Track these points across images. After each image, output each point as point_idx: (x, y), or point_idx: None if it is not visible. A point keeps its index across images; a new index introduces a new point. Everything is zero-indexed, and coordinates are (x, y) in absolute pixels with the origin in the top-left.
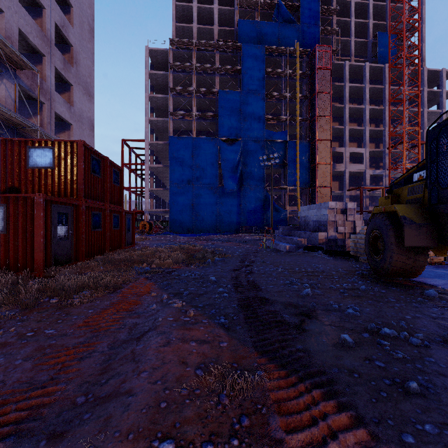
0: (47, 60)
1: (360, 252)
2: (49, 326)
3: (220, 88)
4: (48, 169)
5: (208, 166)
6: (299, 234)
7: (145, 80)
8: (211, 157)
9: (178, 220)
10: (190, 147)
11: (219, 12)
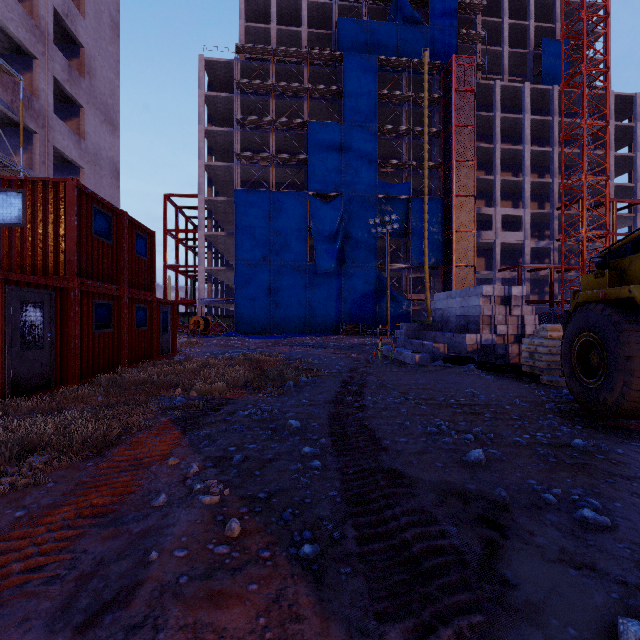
0: (41, 65)
1: (539, 367)
2: None
3: (310, 119)
4: (15, 227)
5: (294, 235)
6: (433, 337)
7: (199, 106)
8: (297, 221)
9: (249, 315)
10: (265, 205)
11: (309, 8)
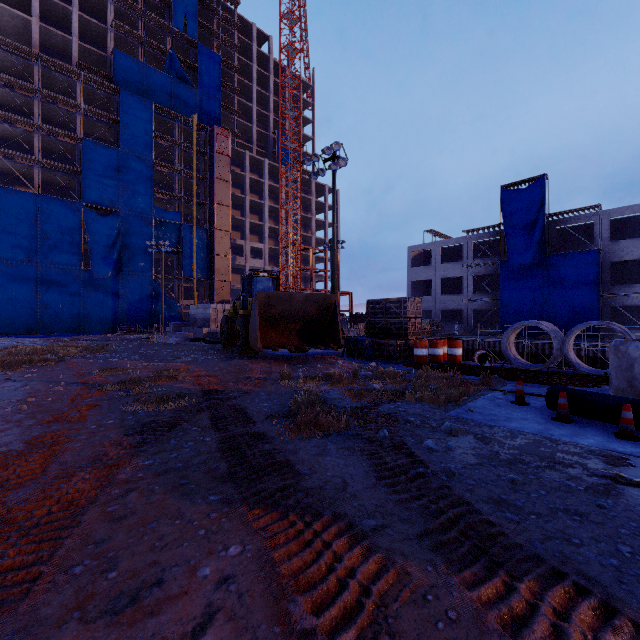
0: None
1: None
2: (53, 368)
3: (83, 129)
4: None
5: (66, 240)
6: (189, 330)
7: None
8: (70, 228)
9: (8, 315)
10: (31, 207)
11: (81, 20)
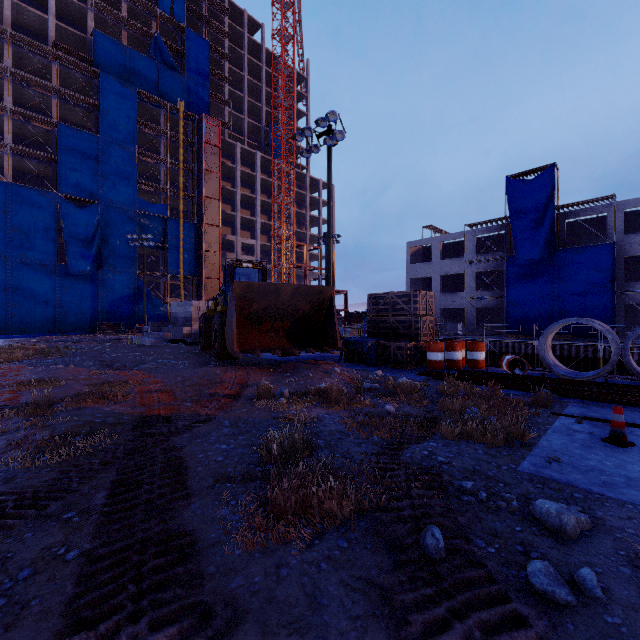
0: None
1: None
2: None
3: (60, 115)
4: None
5: (39, 233)
6: (169, 330)
7: None
8: (43, 220)
9: None
10: None
11: None
